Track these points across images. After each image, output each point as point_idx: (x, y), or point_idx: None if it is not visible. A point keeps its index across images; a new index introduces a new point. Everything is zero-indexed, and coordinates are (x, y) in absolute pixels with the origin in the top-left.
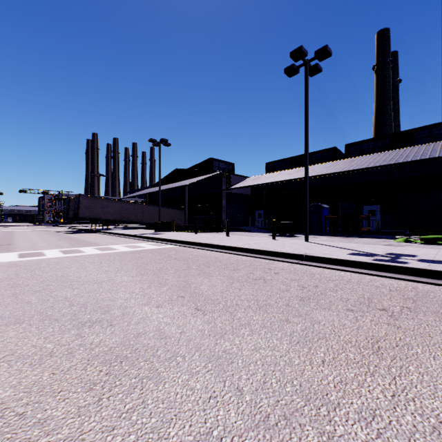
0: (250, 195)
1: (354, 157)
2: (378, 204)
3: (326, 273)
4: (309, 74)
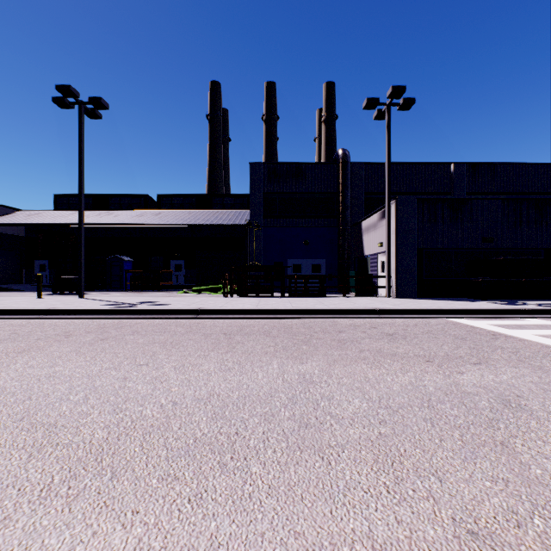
0: (24, 237)
1: (163, 210)
2: (183, 260)
3: (60, 322)
4: (88, 115)
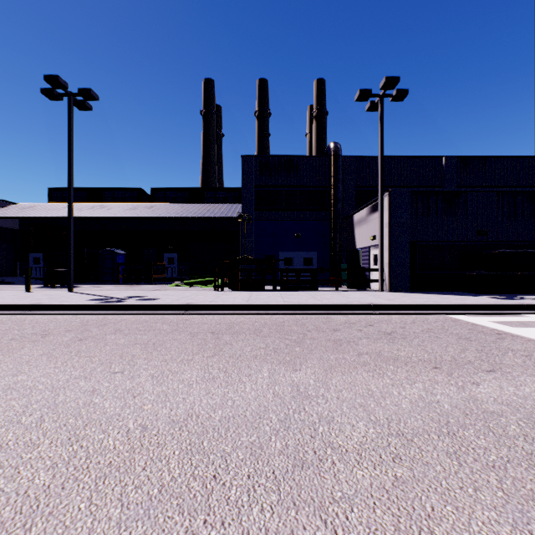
0: (19, 231)
1: (156, 204)
2: (176, 252)
3: (43, 318)
4: (78, 107)
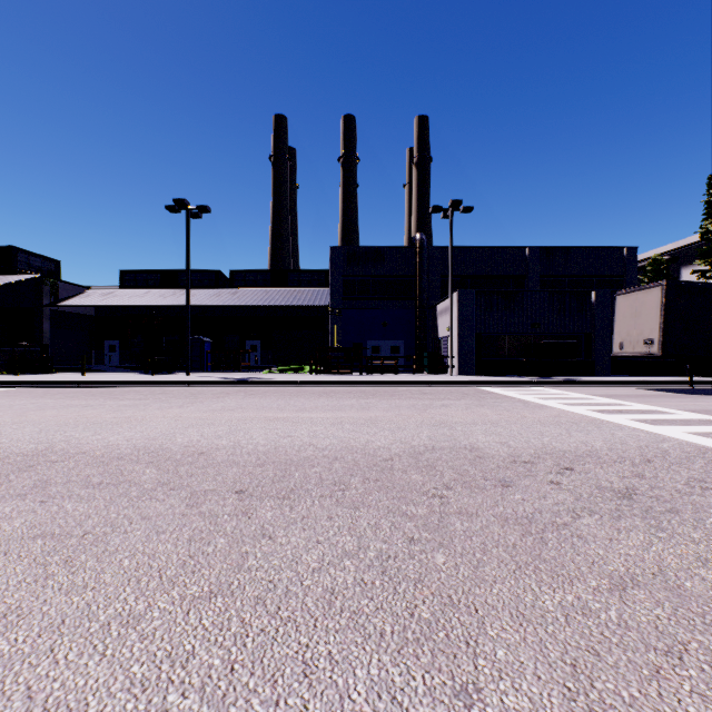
0: (94, 317)
1: (238, 289)
2: (259, 340)
3: (205, 389)
4: (191, 216)
